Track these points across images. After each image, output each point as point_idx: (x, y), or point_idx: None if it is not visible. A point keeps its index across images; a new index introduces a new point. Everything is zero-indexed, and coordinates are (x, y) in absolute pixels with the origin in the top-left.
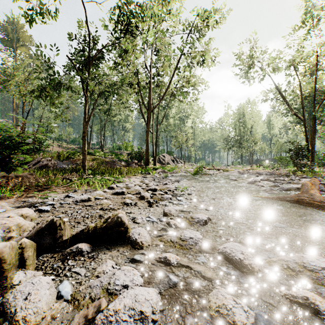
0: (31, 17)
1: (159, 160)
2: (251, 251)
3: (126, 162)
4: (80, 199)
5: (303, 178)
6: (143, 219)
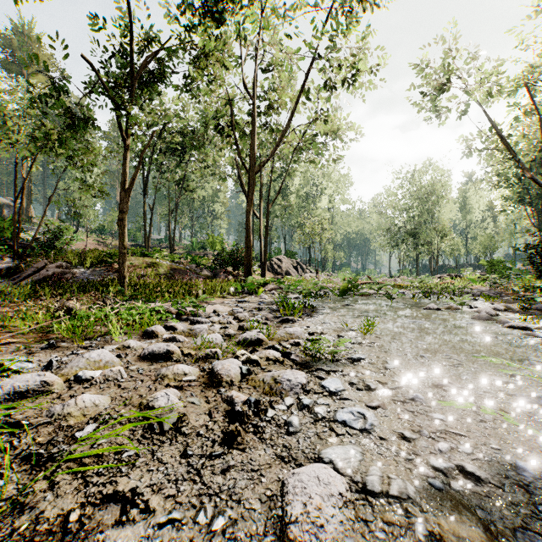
0: None
1: (271, 266)
2: None
3: (210, 271)
4: (12, 389)
5: None
6: None
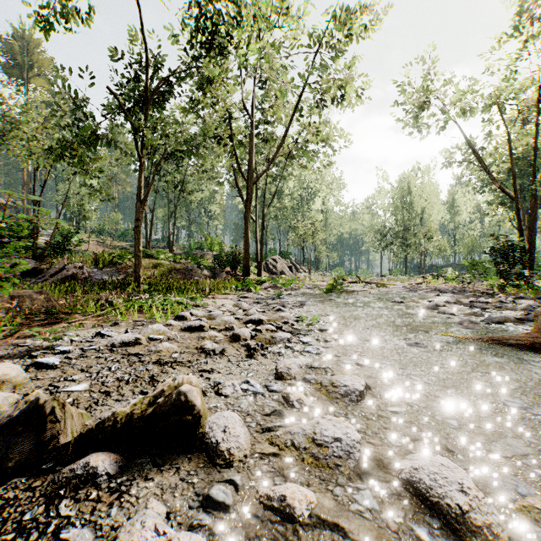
0: (45, 20)
1: (266, 266)
2: (472, 474)
3: (210, 271)
4: (121, 341)
5: (519, 299)
6: (235, 387)
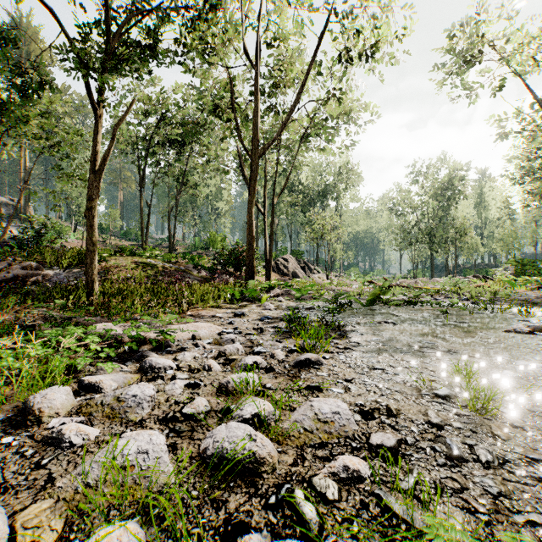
0: None
1: (276, 267)
2: None
3: (210, 272)
4: None
5: None
6: None
